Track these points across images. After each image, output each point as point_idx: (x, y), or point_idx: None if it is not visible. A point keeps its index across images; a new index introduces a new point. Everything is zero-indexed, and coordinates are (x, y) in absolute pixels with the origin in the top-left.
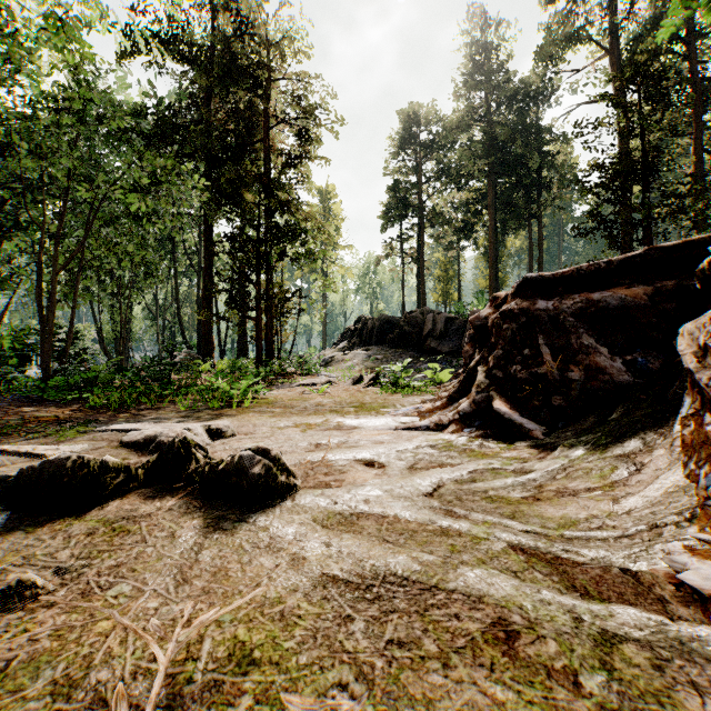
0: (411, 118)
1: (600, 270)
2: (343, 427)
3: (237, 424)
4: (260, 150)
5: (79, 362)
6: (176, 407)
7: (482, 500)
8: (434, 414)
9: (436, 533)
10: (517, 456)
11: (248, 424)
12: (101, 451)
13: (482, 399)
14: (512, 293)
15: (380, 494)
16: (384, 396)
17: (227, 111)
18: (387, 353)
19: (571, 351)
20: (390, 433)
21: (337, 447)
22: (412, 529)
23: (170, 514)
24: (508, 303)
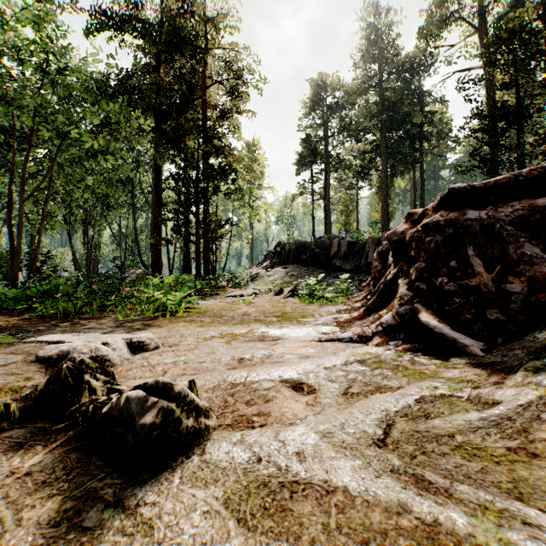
0: (320, 85)
1: (544, 174)
2: (267, 337)
3: (164, 335)
4: (199, 107)
5: (46, 277)
6: (116, 316)
7: (454, 452)
8: (353, 325)
9: (420, 541)
10: (461, 377)
11: (175, 335)
12: (10, 368)
13: (406, 311)
14: (434, 207)
15: (317, 442)
16: (303, 305)
17: (172, 75)
18: (301, 270)
19: (508, 262)
20: (314, 346)
21: (261, 362)
22: (379, 527)
23: (20, 486)
24: (429, 217)
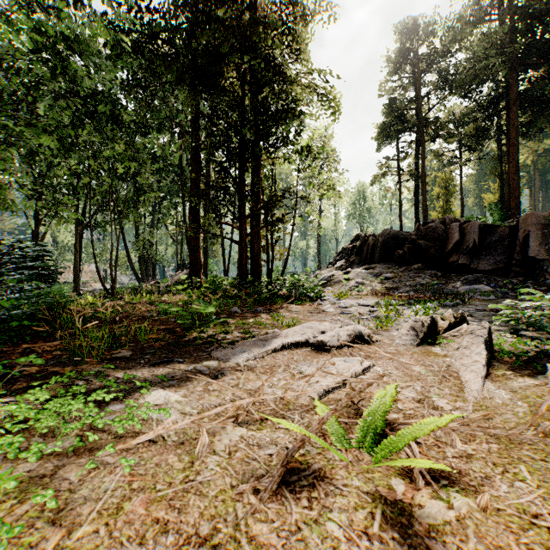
0: (411, 27)
1: None
2: None
3: None
4: None
5: None
6: None
7: None
8: None
9: None
10: None
11: None
12: None
13: None
14: None
15: None
16: None
17: None
18: (397, 272)
19: None
20: None
21: None
22: None
23: None
24: None
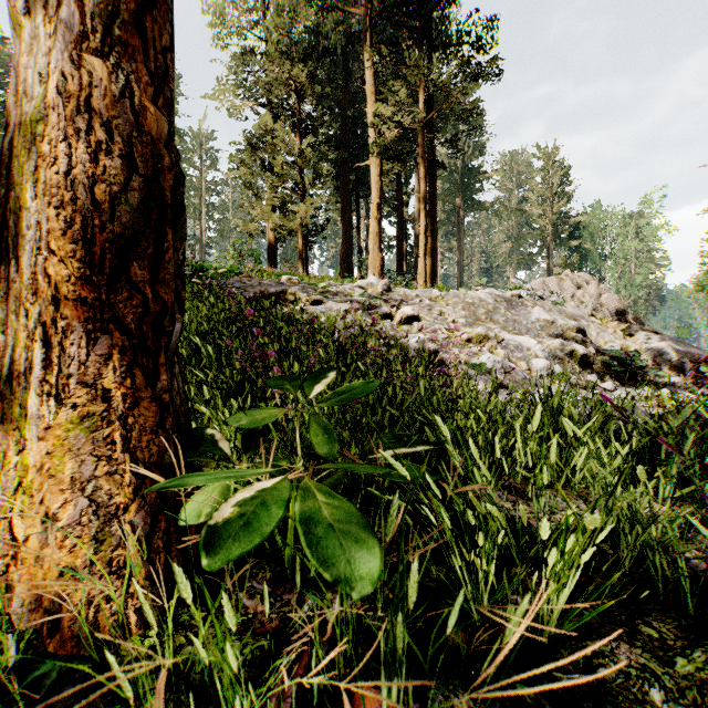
0: None
1: None
2: None
3: None
4: None
5: None
6: None
7: None
8: None
9: None
10: None
11: None
12: None
13: None
14: None
15: None
16: None
17: None
18: None
19: None
20: None
21: None
22: None
23: None
24: None
